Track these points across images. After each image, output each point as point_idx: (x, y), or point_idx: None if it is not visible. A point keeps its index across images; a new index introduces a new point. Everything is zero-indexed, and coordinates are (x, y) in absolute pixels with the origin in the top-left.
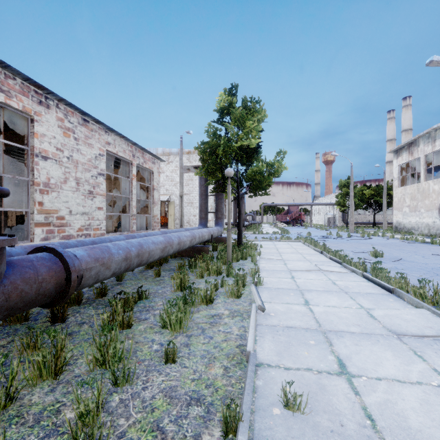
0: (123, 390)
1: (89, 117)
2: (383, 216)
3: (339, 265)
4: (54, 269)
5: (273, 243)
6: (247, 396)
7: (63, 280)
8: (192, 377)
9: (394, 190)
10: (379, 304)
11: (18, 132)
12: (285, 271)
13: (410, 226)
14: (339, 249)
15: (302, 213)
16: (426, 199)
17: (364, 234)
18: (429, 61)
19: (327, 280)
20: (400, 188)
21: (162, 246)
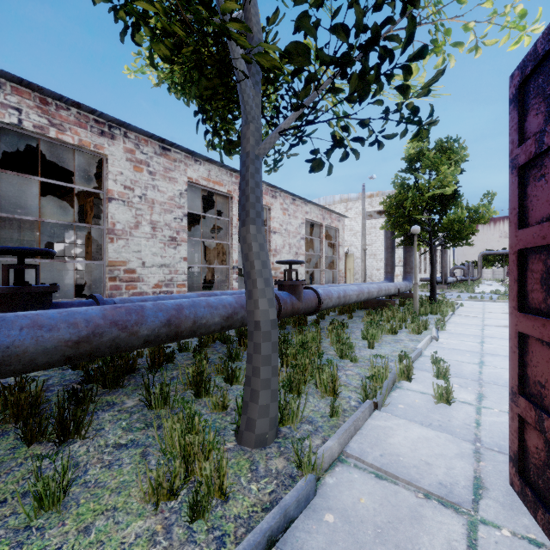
0: (350, 351)
1: (296, 197)
2: None
3: None
4: (314, 296)
5: (483, 303)
6: (411, 355)
7: (317, 302)
8: (383, 353)
9: None
10: None
11: None
12: (478, 325)
13: None
14: None
15: None
16: None
17: None
18: None
19: None
20: None
21: (357, 293)
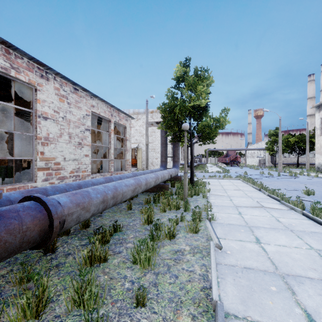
0: None
1: (78, 86)
2: (306, 158)
3: (277, 202)
4: (38, 217)
5: (217, 180)
6: None
7: (47, 226)
8: None
9: (316, 137)
10: None
11: (28, 99)
12: (232, 207)
13: None
14: (274, 186)
15: (238, 156)
16: None
17: (291, 173)
18: None
19: (271, 217)
20: (321, 136)
21: (133, 187)
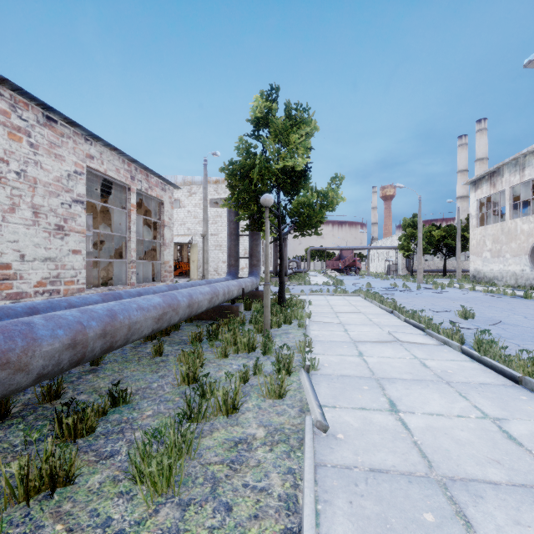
0: None
1: (55, 113)
2: (457, 262)
3: (420, 332)
4: None
5: (325, 297)
6: None
7: None
8: None
9: (471, 230)
10: (511, 408)
11: None
12: (348, 342)
13: (492, 275)
14: (413, 306)
15: (357, 259)
16: (513, 241)
17: (437, 285)
18: (528, 61)
19: (412, 359)
20: (479, 228)
21: (157, 312)
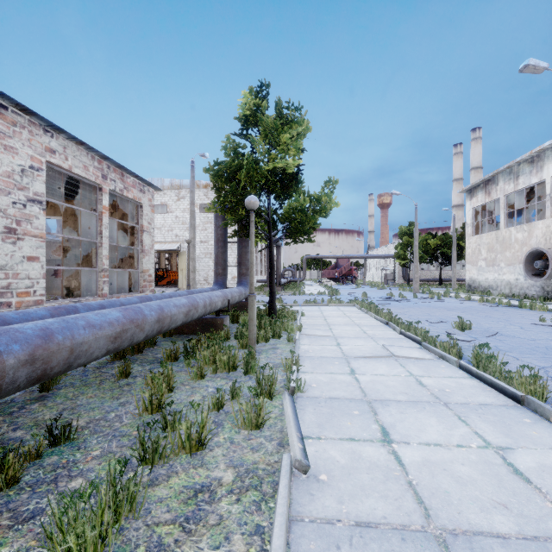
0: None
1: (4, 98)
2: (453, 271)
3: (416, 345)
4: None
5: (319, 308)
6: None
7: None
8: None
9: (467, 239)
10: (514, 434)
11: None
12: (340, 358)
13: (487, 284)
14: (409, 317)
15: (353, 268)
16: (507, 250)
17: (433, 294)
18: (524, 65)
19: (408, 377)
20: (474, 237)
21: (114, 330)
